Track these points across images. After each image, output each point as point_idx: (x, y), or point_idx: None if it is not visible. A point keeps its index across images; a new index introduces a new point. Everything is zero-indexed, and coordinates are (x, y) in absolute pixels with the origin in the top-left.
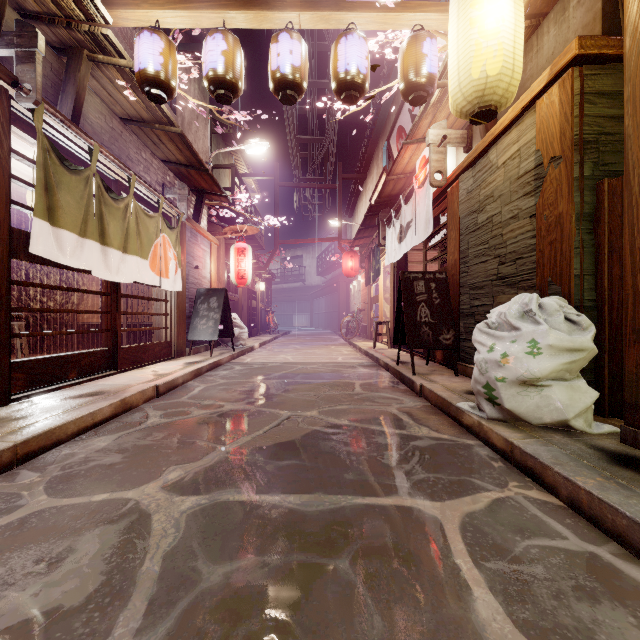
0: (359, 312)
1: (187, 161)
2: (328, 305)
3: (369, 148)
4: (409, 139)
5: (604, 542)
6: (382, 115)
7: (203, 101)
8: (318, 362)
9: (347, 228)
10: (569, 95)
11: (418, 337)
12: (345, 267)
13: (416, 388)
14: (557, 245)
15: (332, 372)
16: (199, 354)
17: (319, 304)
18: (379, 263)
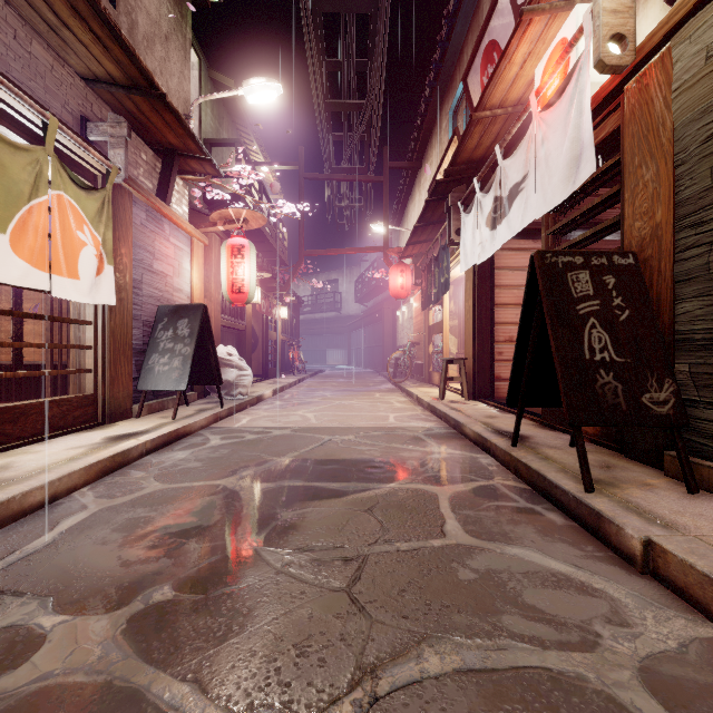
0: (410, 346)
1: (125, 76)
2: (369, 338)
3: (427, 119)
4: (534, 3)
5: None
6: (449, 60)
7: (179, 20)
8: (356, 427)
9: (393, 242)
10: None
11: (592, 397)
12: (393, 285)
13: (620, 540)
14: None
15: (383, 455)
16: (160, 413)
17: (358, 337)
18: (447, 272)
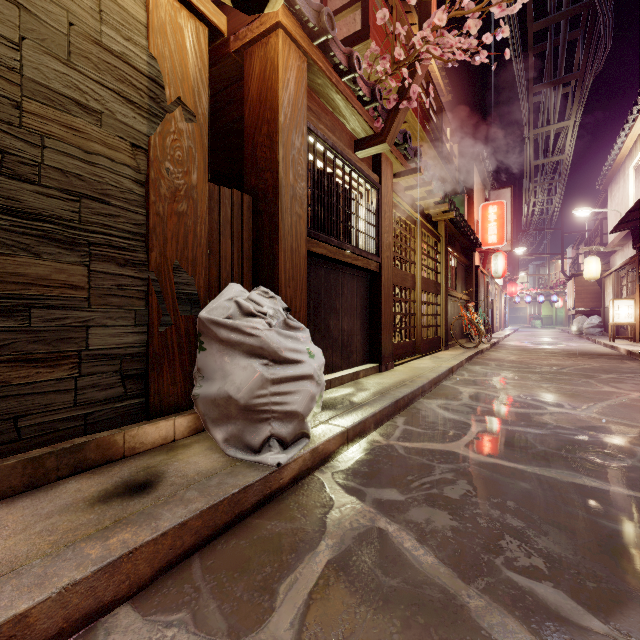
0: None
1: None
2: None
3: None
4: None
5: (390, 424)
6: None
7: None
8: None
9: None
10: (206, 57)
11: None
12: None
13: None
14: (190, 222)
15: None
16: None
17: None
18: None
